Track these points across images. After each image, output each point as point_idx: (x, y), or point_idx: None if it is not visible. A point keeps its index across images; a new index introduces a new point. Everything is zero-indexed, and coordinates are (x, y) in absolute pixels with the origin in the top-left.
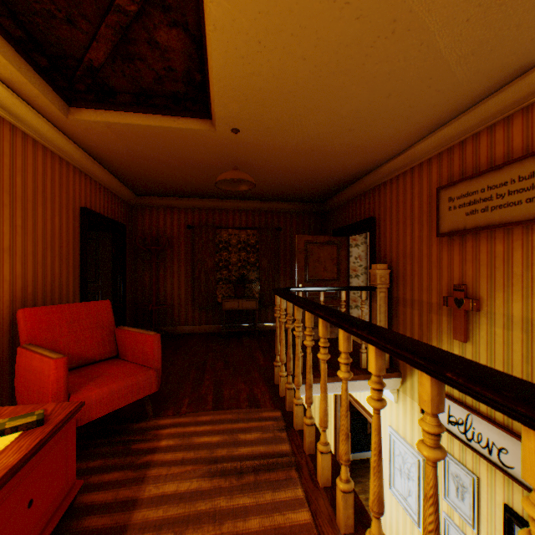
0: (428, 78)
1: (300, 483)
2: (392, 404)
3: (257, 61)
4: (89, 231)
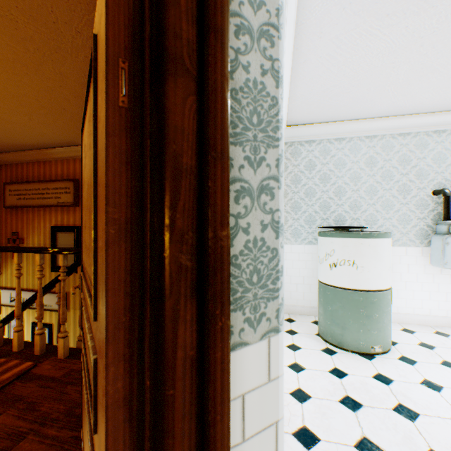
0: None
1: None
2: None
3: None
4: None
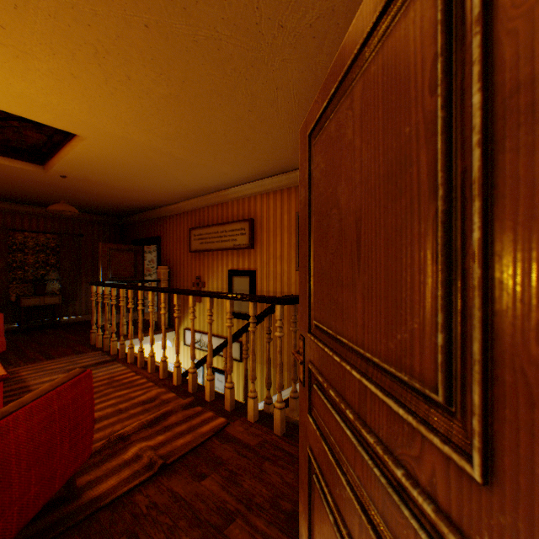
0: (180, 185)
1: (120, 363)
2: (171, 349)
3: (95, 163)
4: None
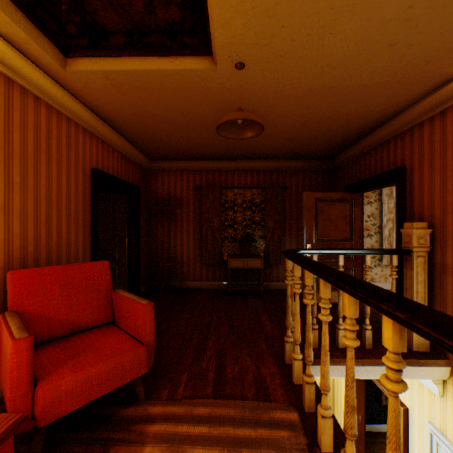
0: None
1: None
2: (433, 396)
3: None
4: (107, 193)
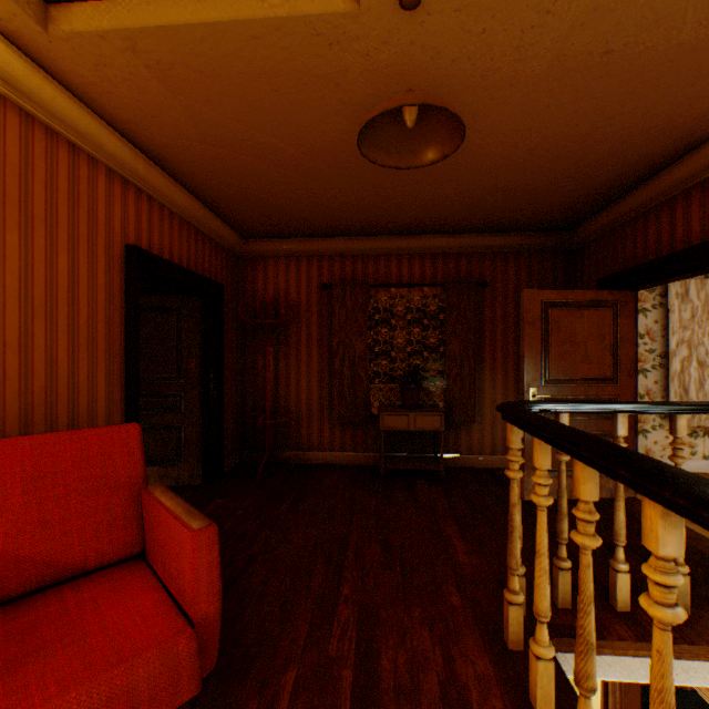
0: None
1: None
2: None
3: None
4: (166, 296)
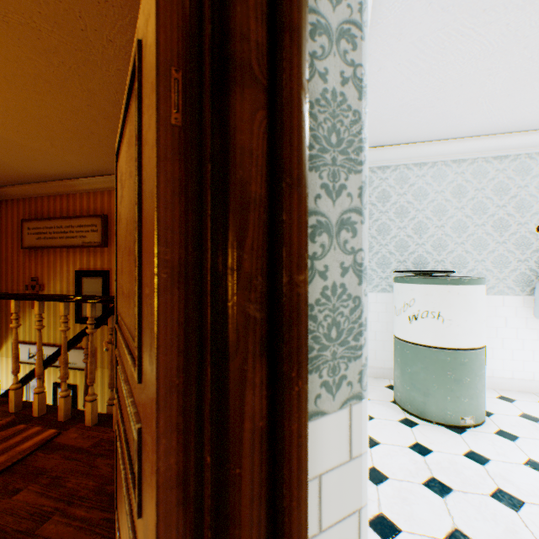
0: (4, 166)
1: None
2: None
3: None
4: None
